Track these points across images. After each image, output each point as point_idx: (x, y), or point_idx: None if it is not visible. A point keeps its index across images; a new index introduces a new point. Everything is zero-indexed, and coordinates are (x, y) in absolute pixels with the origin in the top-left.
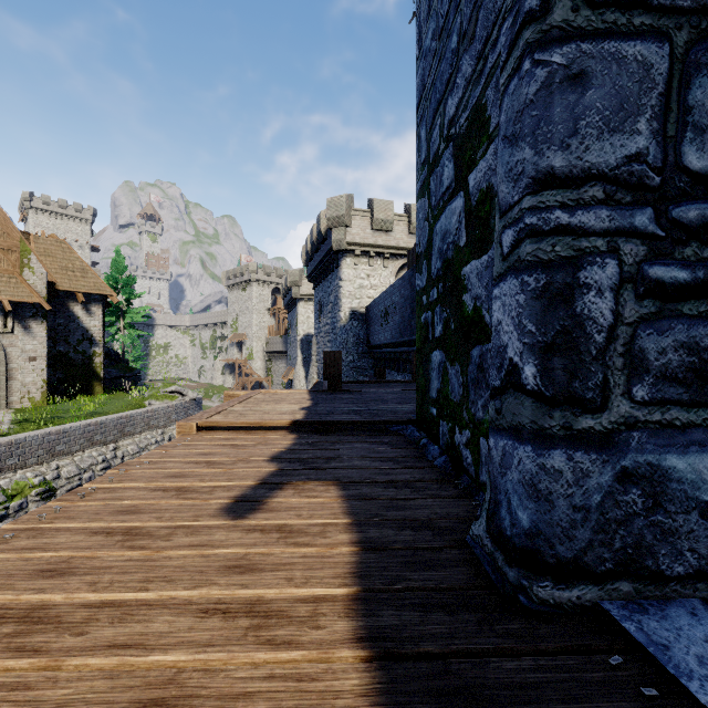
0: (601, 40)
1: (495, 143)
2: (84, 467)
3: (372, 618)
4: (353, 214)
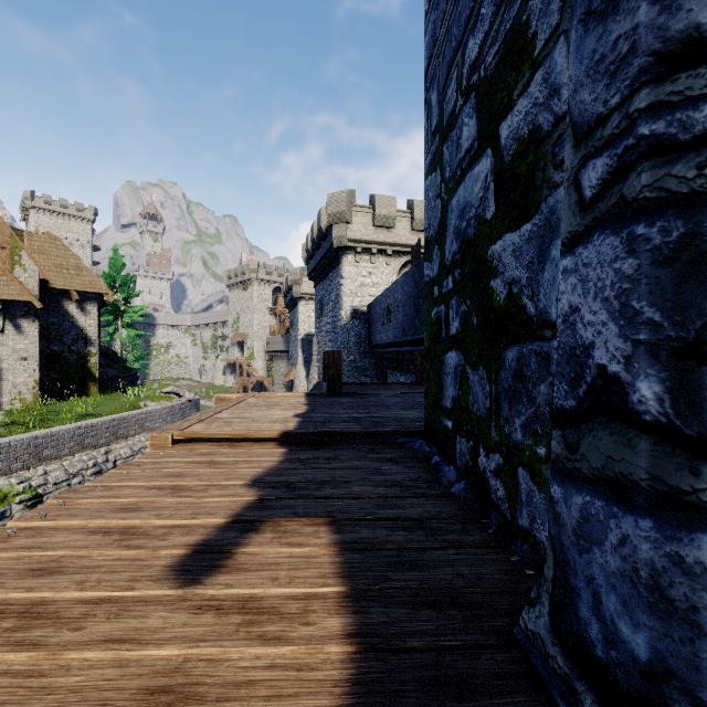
0: None
1: (544, 66)
2: (73, 472)
3: None
4: (354, 210)
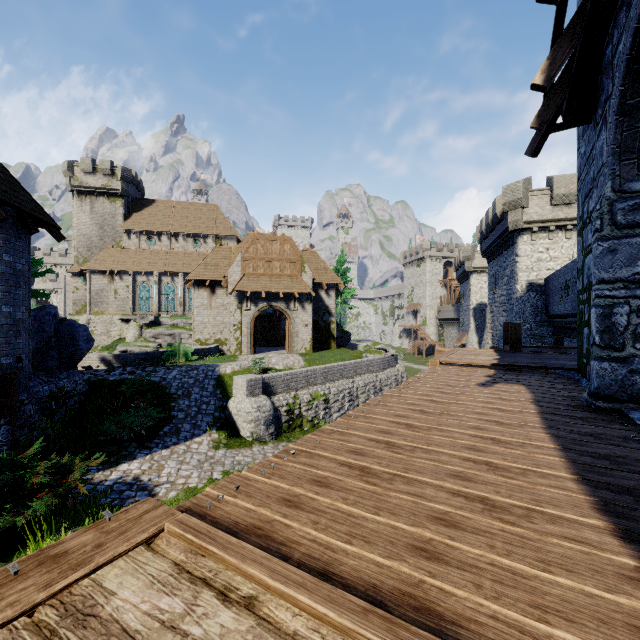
0: (621, 239)
1: None
2: (340, 390)
3: (538, 403)
4: (530, 195)
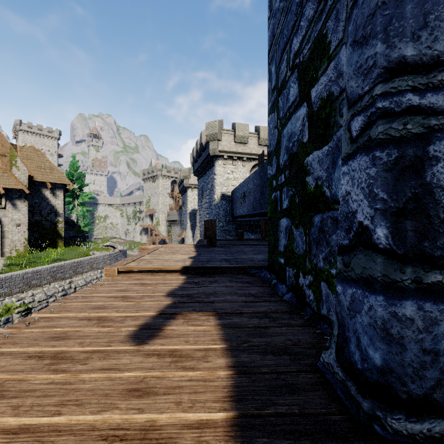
0: None
1: (334, 60)
2: (50, 294)
3: None
4: (223, 132)
